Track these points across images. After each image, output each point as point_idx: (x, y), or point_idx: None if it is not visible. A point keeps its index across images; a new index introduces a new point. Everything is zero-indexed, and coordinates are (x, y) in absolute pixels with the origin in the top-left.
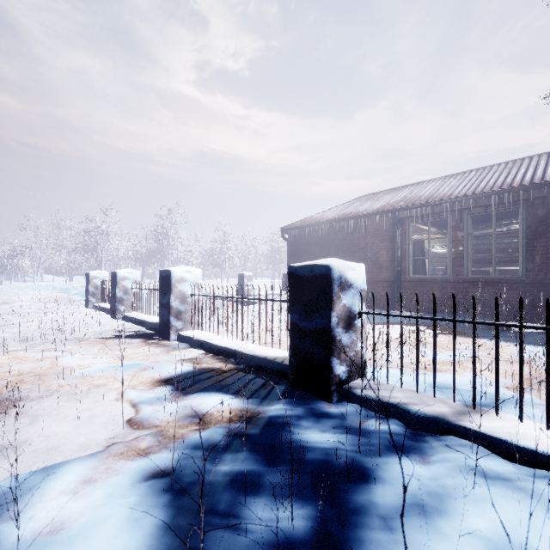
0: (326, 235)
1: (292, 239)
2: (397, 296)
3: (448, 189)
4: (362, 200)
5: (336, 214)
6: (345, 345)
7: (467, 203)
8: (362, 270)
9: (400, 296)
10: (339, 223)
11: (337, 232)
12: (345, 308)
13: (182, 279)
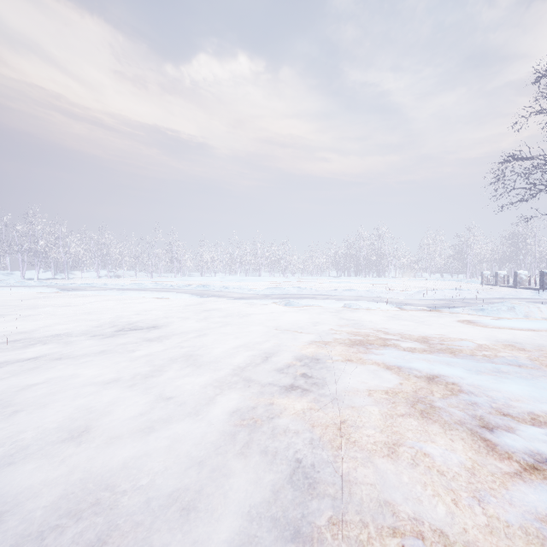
0: None
1: None
2: None
3: None
4: None
5: None
6: None
7: None
8: None
9: None
10: None
11: None
12: None
13: (520, 274)
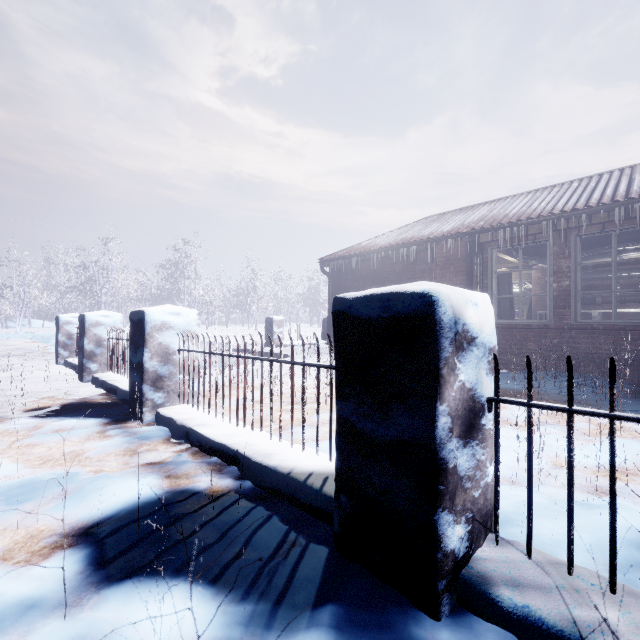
0: (378, 267)
1: (334, 273)
2: None
3: (545, 203)
4: (425, 222)
5: (392, 240)
6: (462, 474)
7: (579, 219)
8: (489, 306)
9: (610, 367)
10: (396, 251)
11: (393, 263)
12: (465, 393)
13: (164, 325)
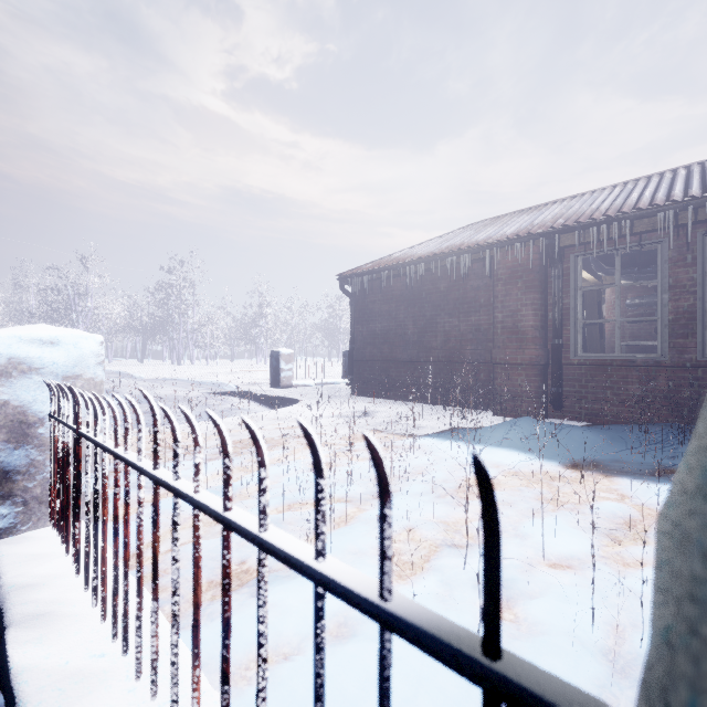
0: (416, 284)
1: (358, 293)
2: (554, 391)
3: (649, 193)
4: (475, 228)
5: (434, 248)
6: None
7: None
8: None
9: None
10: (441, 262)
11: (436, 279)
12: None
13: (15, 366)
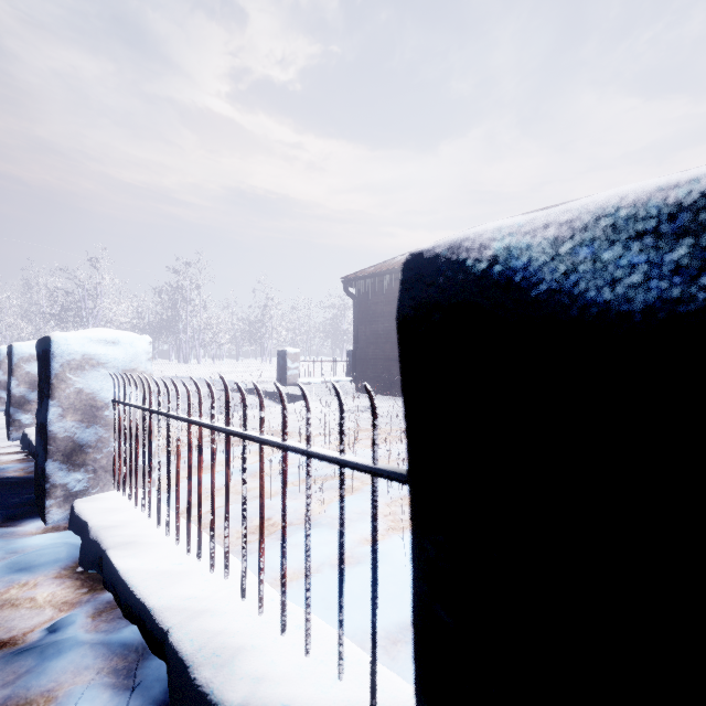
0: None
1: (361, 295)
2: None
3: None
4: None
5: None
6: None
7: None
8: None
9: None
10: None
11: None
12: None
13: (87, 361)
